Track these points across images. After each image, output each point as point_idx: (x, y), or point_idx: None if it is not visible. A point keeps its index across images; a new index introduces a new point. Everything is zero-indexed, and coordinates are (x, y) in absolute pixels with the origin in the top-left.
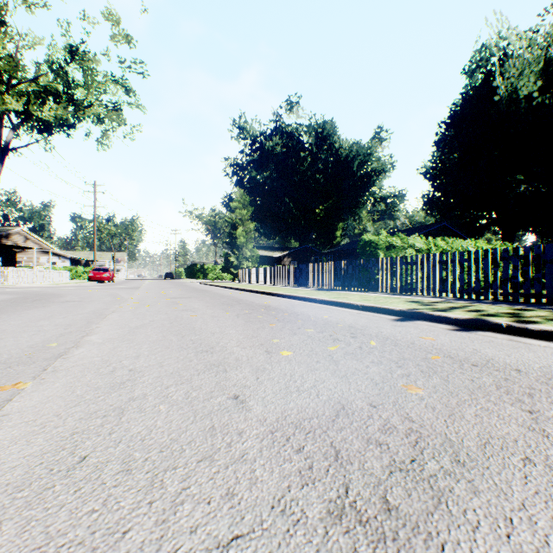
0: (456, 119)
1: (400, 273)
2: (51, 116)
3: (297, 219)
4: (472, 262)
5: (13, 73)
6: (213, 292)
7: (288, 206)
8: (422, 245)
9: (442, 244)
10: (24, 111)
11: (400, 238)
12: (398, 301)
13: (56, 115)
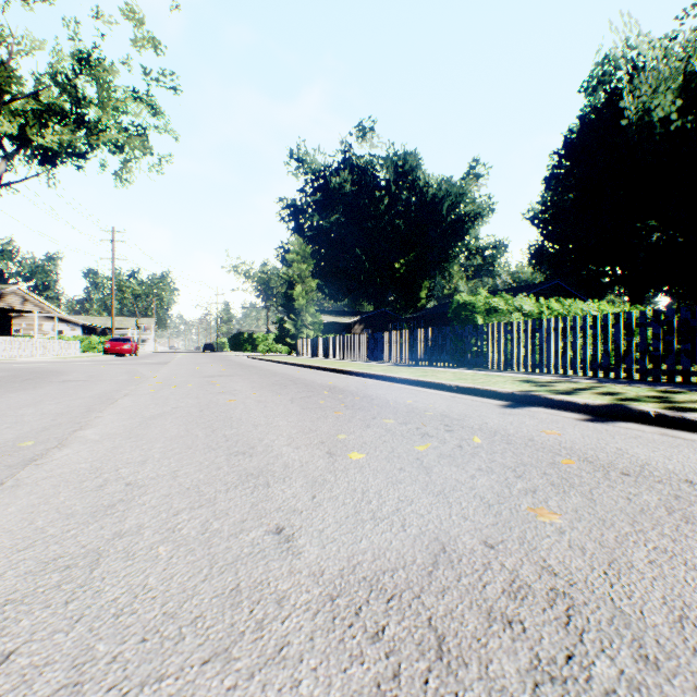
0: (573, 149)
1: (504, 344)
2: (55, 142)
3: (371, 276)
4: (598, 329)
5: (5, 86)
6: (263, 368)
7: (359, 260)
8: (532, 308)
9: (557, 307)
10: (19, 134)
11: (504, 299)
12: (504, 380)
13: (61, 140)
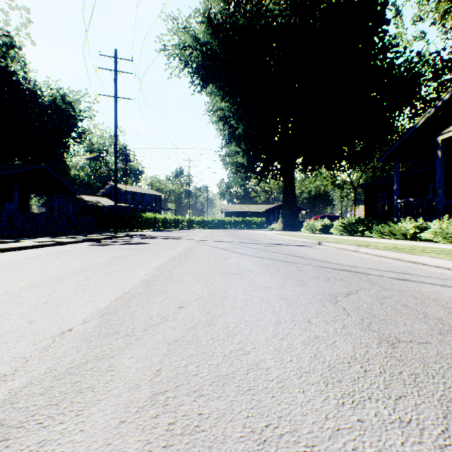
0: None
1: None
2: None
3: None
4: None
5: None
6: None
7: None
8: None
9: None
10: None
11: None
12: None
13: None
